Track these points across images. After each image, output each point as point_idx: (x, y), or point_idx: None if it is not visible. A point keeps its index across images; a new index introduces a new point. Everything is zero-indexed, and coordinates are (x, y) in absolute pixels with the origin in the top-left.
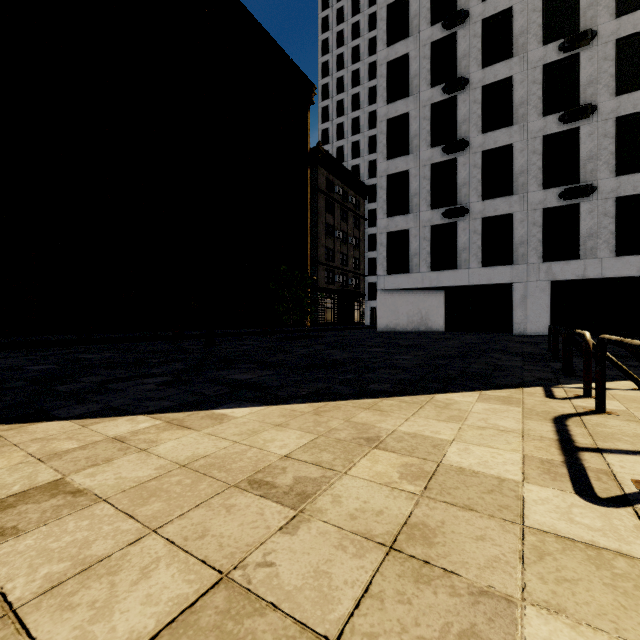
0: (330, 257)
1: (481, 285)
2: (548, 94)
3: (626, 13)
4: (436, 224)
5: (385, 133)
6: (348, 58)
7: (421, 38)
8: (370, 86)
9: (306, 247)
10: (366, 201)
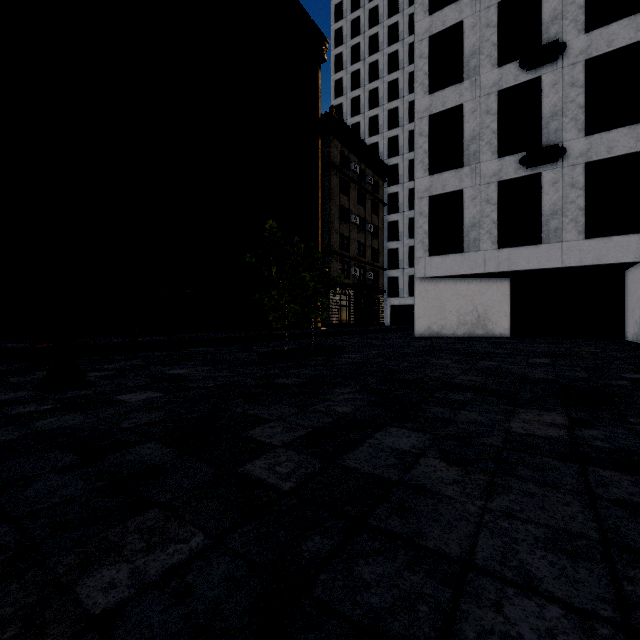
0: (345, 246)
1: (579, 268)
2: None
3: None
4: (507, 178)
5: (427, 56)
6: (365, 22)
7: None
8: (390, 52)
9: (316, 232)
10: (385, 184)
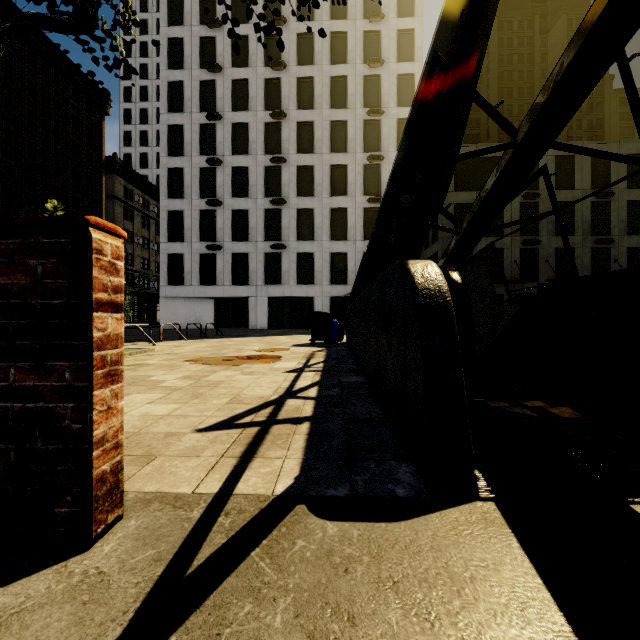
0: (129, 261)
1: (233, 297)
2: (268, 184)
3: (302, 152)
4: (203, 253)
5: (166, 178)
6: (153, 71)
7: (193, 118)
8: None
9: None
10: None
